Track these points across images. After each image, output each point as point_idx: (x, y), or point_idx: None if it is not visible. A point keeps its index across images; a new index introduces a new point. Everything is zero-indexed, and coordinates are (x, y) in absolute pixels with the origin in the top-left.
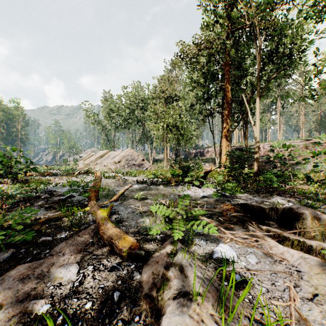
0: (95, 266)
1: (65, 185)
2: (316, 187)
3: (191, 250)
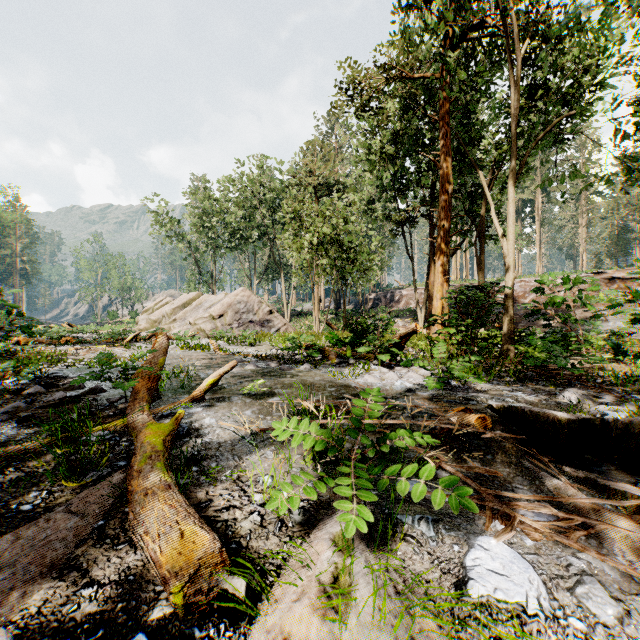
0: None
1: (93, 365)
2: (638, 366)
3: (395, 559)
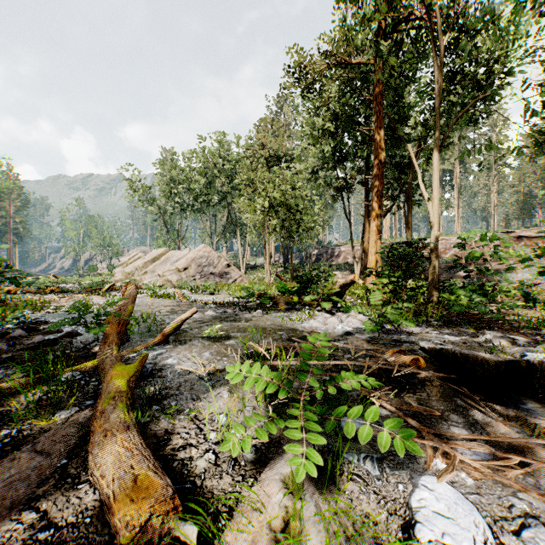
0: None
1: (72, 311)
2: None
3: (343, 499)
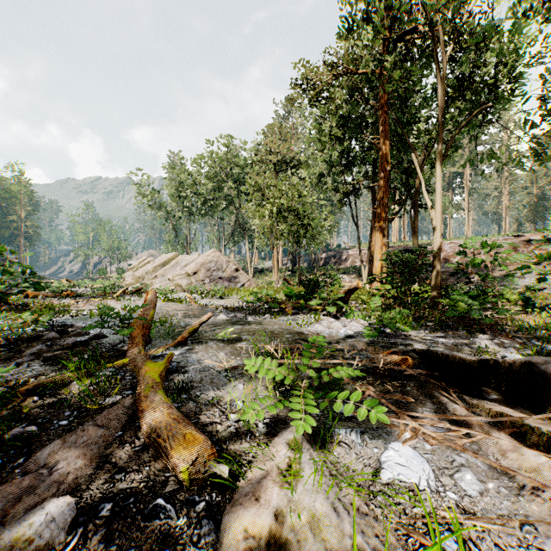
0: (116, 504)
1: (93, 315)
2: (543, 317)
3: (332, 457)
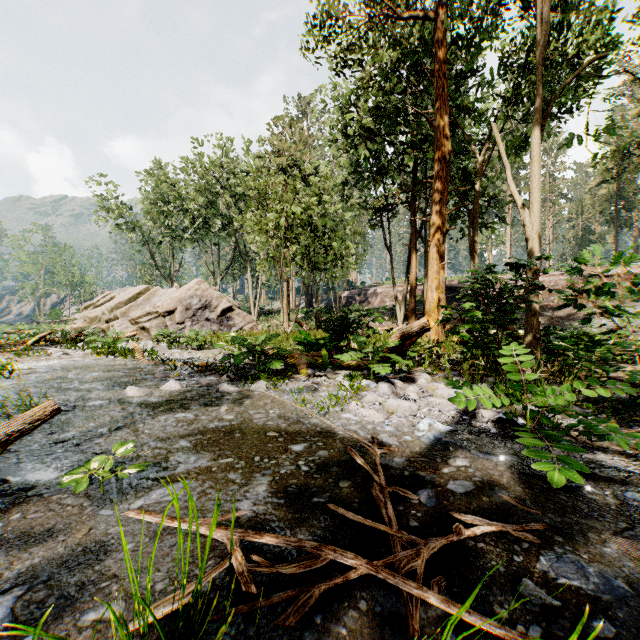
0: None
1: None
2: None
3: None
